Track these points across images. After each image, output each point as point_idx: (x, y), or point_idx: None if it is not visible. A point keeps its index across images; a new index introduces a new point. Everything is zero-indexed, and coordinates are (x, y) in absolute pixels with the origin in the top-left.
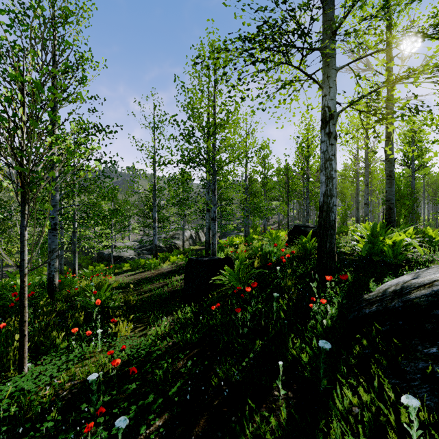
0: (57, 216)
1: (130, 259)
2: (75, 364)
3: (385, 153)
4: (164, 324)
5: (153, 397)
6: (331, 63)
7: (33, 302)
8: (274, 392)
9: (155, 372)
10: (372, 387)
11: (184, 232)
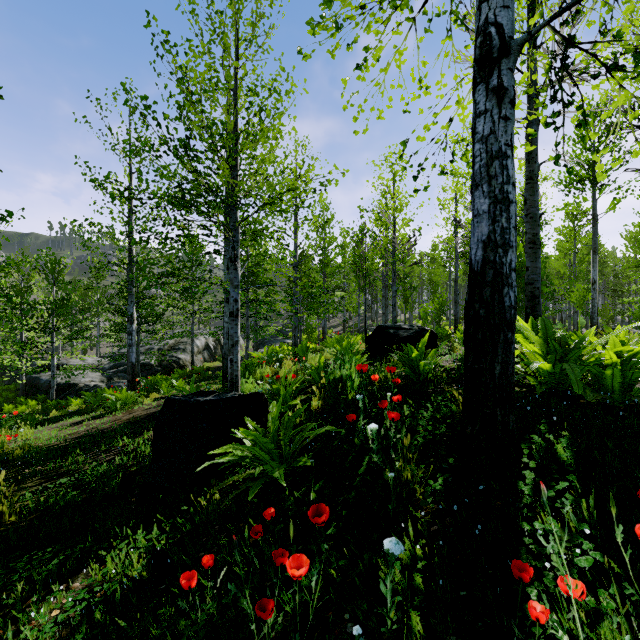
0: None
1: (91, 389)
2: None
3: (525, 205)
4: (48, 620)
5: None
6: None
7: None
8: None
9: None
10: None
11: (193, 340)
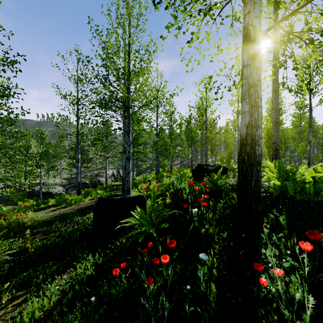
0: None
1: (58, 194)
2: None
3: (272, 104)
4: (54, 290)
5: None
6: None
7: None
8: None
9: None
10: None
11: (106, 171)
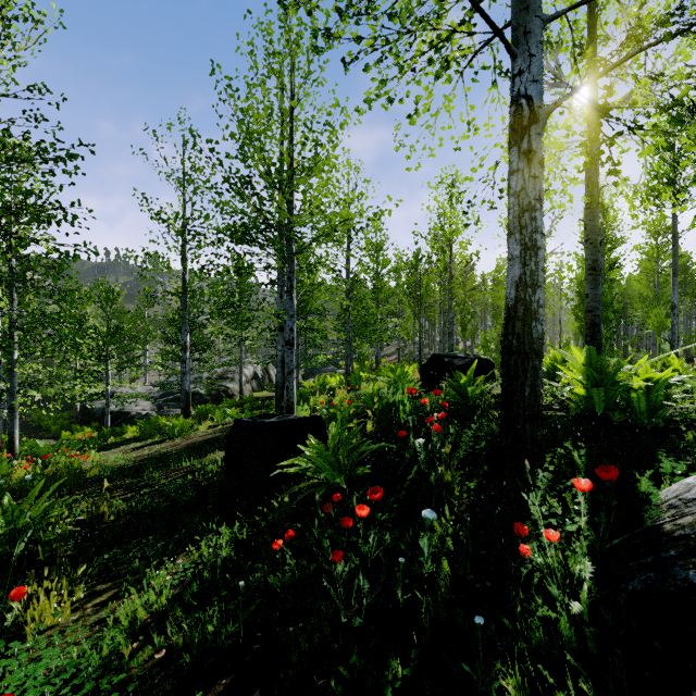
0: None
1: (143, 417)
2: None
3: (585, 231)
4: (164, 582)
5: None
6: (533, 4)
7: None
8: None
9: None
10: None
11: (242, 369)
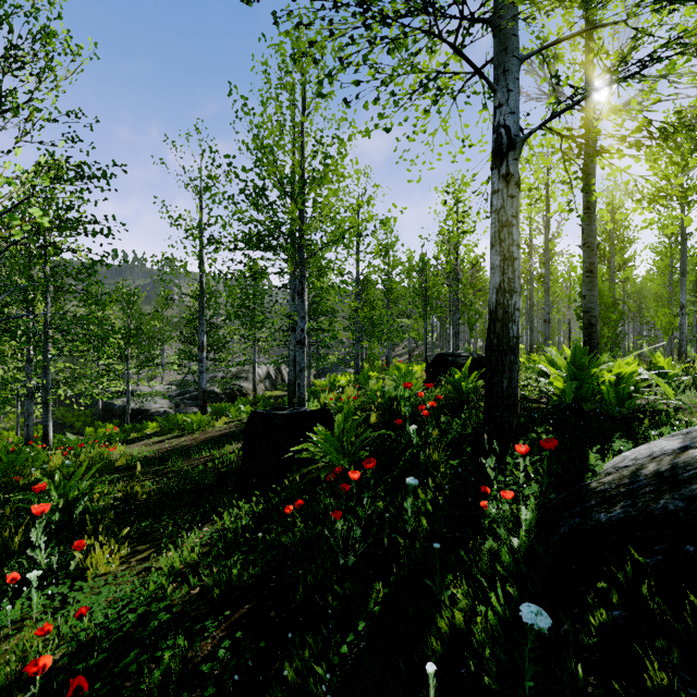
0: None
1: (161, 415)
2: None
3: (582, 235)
4: (194, 544)
5: None
6: (511, 46)
7: None
8: None
9: (144, 674)
10: None
11: (255, 369)
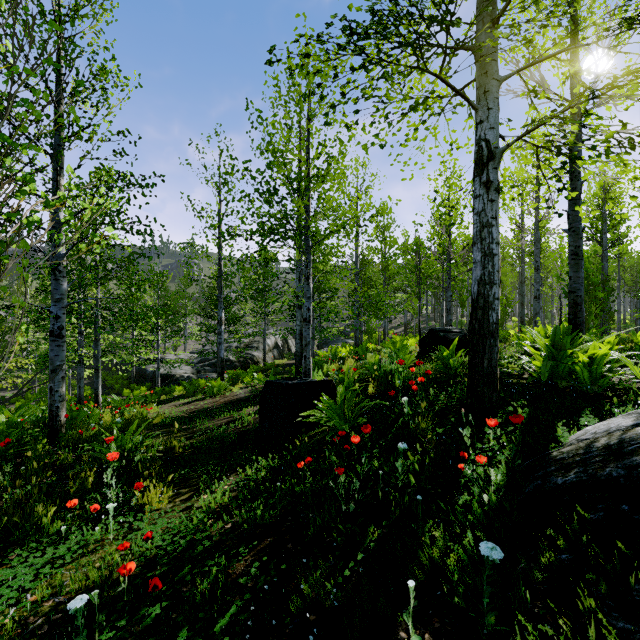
0: (63, 316)
1: (185, 379)
2: (66, 564)
3: (568, 220)
4: (224, 489)
5: (189, 632)
6: (491, 70)
7: (22, 450)
8: (398, 633)
9: (197, 582)
10: (581, 634)
11: (265, 339)
